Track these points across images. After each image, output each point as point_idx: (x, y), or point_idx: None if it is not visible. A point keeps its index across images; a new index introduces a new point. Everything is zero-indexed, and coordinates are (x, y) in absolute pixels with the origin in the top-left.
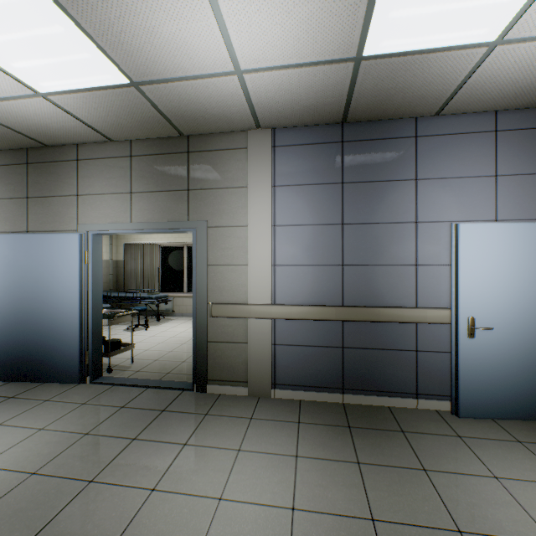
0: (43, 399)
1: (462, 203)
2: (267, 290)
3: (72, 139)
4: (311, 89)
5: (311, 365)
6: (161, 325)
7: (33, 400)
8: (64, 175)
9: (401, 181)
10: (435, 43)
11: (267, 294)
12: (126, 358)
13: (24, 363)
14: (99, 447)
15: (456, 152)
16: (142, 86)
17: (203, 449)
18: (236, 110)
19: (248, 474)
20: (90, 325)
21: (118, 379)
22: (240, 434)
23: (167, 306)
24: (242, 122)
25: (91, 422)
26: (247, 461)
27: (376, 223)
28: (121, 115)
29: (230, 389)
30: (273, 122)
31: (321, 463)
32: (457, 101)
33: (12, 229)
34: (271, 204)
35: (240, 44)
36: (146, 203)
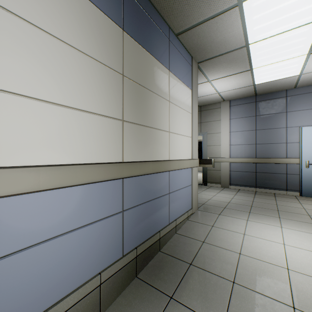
0: None
1: (307, 119)
2: (227, 153)
3: None
4: (241, 91)
5: (243, 178)
6: None
7: None
8: None
9: (280, 113)
10: (277, 78)
11: (227, 154)
12: None
13: None
14: None
15: (304, 100)
16: None
17: (208, 191)
18: (217, 99)
19: (221, 194)
20: None
21: None
22: (218, 191)
23: None
24: (218, 101)
25: None
26: (220, 194)
27: (269, 129)
28: None
29: (214, 185)
30: (229, 99)
31: (242, 196)
32: (300, 84)
33: None
34: (229, 125)
35: (219, 89)
36: None
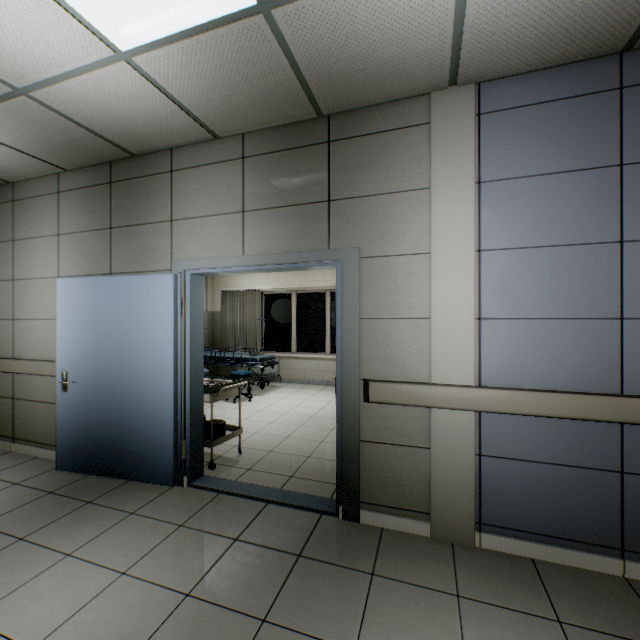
0: (127, 511)
1: None
2: (466, 361)
3: (165, 140)
4: None
5: (552, 498)
6: (266, 395)
7: (114, 511)
8: (154, 194)
9: None
10: None
11: (466, 368)
12: (230, 445)
13: (106, 452)
14: (208, 633)
15: None
16: (276, 10)
17: None
18: (426, 45)
19: None
20: (187, 403)
21: (224, 483)
22: (453, 638)
23: (271, 369)
24: (427, 75)
25: (193, 568)
26: None
27: None
28: (235, 85)
29: (399, 522)
30: (483, 68)
31: None
32: None
33: (93, 270)
34: (474, 214)
35: None
36: (264, 225)
